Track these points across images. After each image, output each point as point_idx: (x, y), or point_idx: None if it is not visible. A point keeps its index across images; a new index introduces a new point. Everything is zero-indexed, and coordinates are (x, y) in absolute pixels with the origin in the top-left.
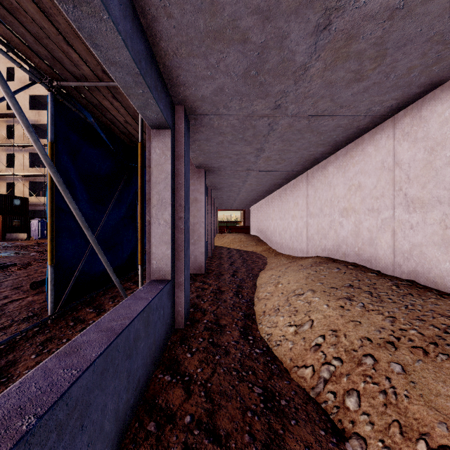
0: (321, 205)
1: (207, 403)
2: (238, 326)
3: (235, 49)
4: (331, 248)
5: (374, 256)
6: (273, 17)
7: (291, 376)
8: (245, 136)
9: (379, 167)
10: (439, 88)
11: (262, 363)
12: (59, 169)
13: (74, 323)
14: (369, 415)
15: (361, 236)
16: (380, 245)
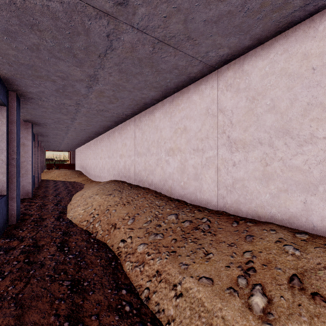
0: (113, 152)
1: (33, 241)
2: (54, 217)
3: (49, 82)
4: (116, 175)
5: (130, 177)
6: (67, 80)
7: (78, 226)
8: (61, 111)
9: (131, 137)
10: (144, 111)
11: (65, 226)
12: None
13: None
14: (101, 225)
15: (126, 168)
16: (131, 171)
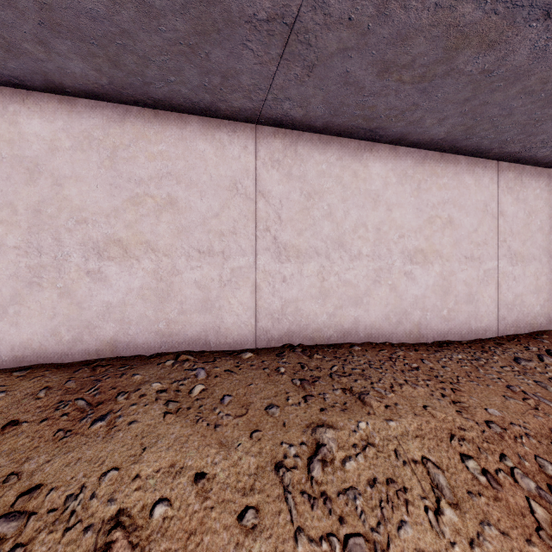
0: None
1: None
2: None
3: None
4: (40, 339)
5: (215, 328)
6: None
7: None
8: None
9: (227, 186)
10: (317, 135)
11: None
12: None
13: None
14: None
15: (177, 298)
16: (230, 308)
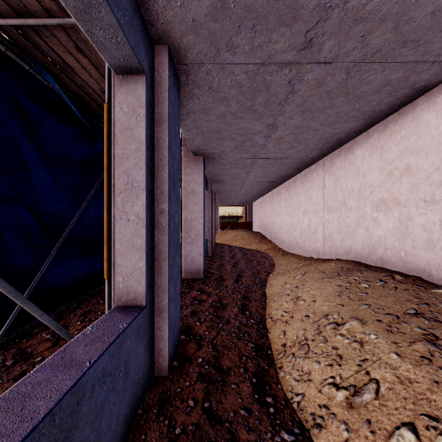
0: (344, 197)
1: None
2: (247, 372)
3: None
4: (360, 250)
5: (435, 265)
6: None
7: None
8: (254, 103)
9: None
10: None
11: None
12: (3, 146)
13: (14, 361)
14: None
15: (410, 236)
16: None
